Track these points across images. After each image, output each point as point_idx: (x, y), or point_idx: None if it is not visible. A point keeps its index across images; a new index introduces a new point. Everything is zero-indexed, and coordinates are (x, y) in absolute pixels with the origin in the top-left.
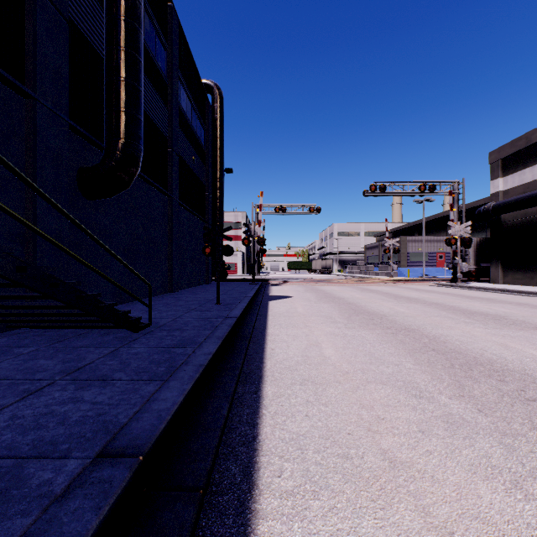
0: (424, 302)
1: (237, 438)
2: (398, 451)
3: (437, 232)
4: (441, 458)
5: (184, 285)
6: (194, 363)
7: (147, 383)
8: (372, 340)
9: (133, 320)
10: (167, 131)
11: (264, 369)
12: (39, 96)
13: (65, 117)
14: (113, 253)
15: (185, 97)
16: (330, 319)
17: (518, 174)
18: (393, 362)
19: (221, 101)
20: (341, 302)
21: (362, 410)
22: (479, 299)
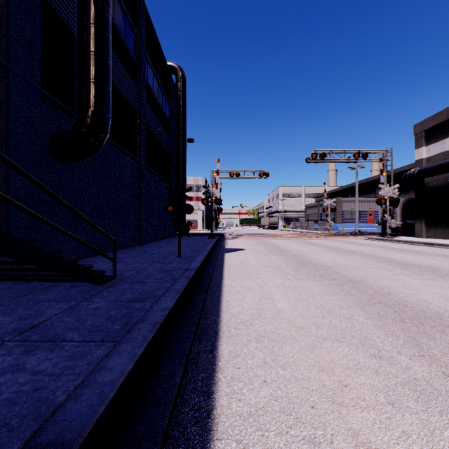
0: (361, 254)
1: (190, 413)
2: (370, 433)
3: (367, 193)
4: (422, 444)
5: (151, 239)
6: (149, 321)
7: (98, 345)
8: (320, 291)
9: (96, 274)
10: (136, 104)
11: (220, 324)
12: (12, 65)
13: (38, 86)
14: (75, 211)
15: (152, 76)
16: (280, 270)
17: (439, 143)
18: (345, 315)
19: (183, 80)
20: (288, 254)
21: (322, 374)
22: (409, 252)
